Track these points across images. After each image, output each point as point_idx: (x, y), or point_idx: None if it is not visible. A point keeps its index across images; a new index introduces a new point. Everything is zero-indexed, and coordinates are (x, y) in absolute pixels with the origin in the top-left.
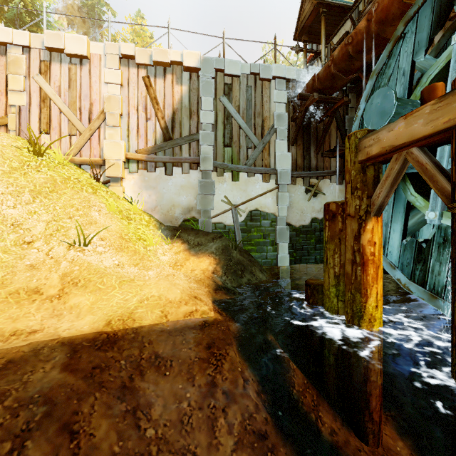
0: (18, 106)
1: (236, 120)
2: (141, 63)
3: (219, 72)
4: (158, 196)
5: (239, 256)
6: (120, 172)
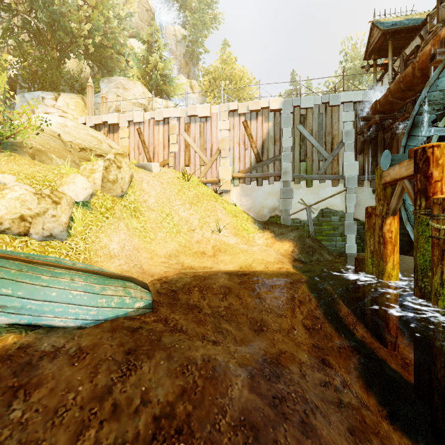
0: (174, 152)
1: (309, 141)
2: (241, 113)
3: (296, 107)
4: (252, 201)
5: (311, 242)
6: (229, 187)
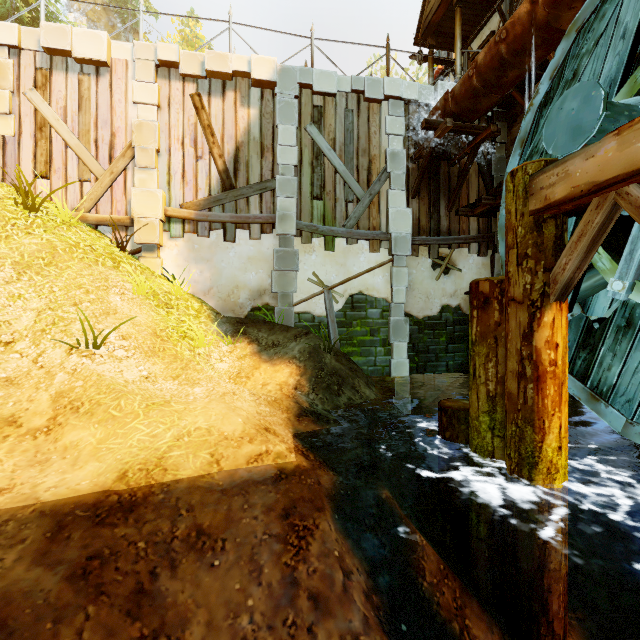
0: (1, 137)
1: (330, 159)
2: (188, 73)
3: (305, 88)
4: (214, 272)
5: (334, 362)
6: (157, 237)
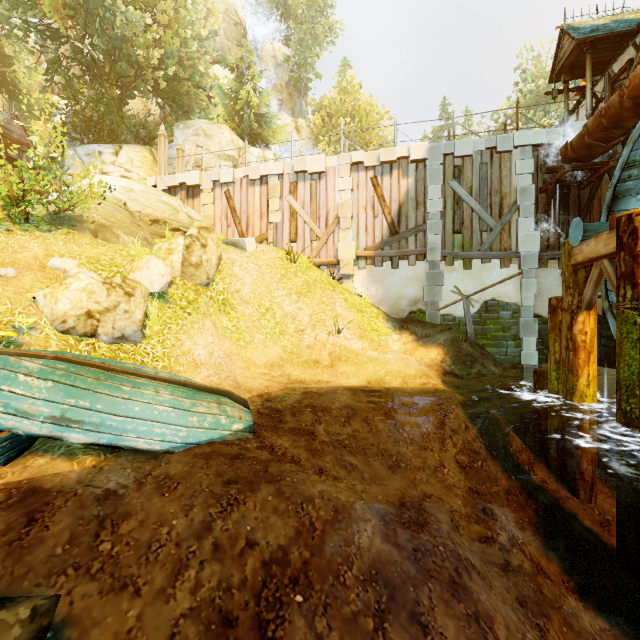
0: (275, 223)
1: (467, 203)
2: (369, 165)
3: (448, 155)
4: (385, 289)
5: (469, 348)
6: (352, 270)
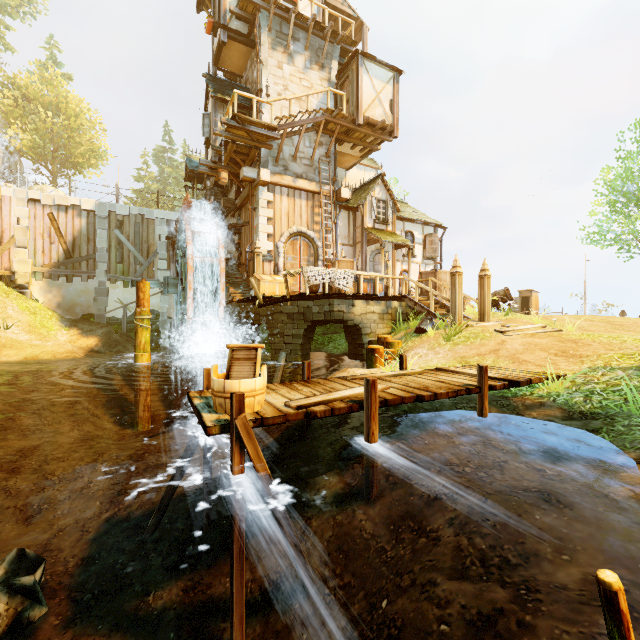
0: None
1: (126, 245)
2: (46, 204)
3: (113, 212)
4: (61, 297)
5: (118, 337)
6: (28, 281)
